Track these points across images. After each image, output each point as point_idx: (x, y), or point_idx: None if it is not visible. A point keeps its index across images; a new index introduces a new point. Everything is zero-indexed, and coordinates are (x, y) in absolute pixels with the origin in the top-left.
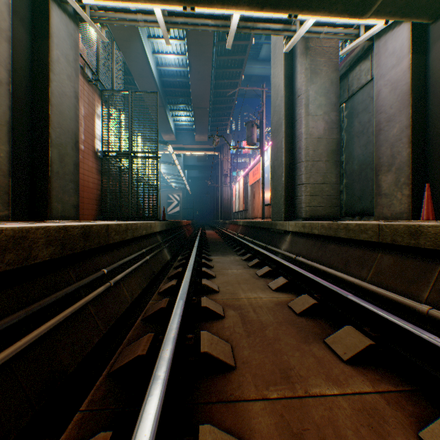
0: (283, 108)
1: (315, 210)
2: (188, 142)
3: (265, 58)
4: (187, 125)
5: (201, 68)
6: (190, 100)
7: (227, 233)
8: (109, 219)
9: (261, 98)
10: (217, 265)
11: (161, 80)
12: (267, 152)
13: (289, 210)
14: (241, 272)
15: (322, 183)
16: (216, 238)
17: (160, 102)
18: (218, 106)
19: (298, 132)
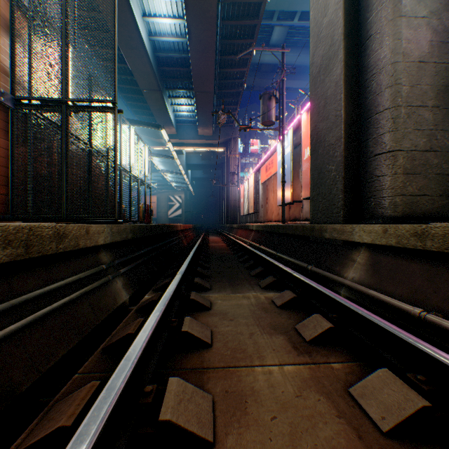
0: (342, 19)
1: (414, 202)
2: (190, 136)
3: (277, 43)
4: (189, 116)
5: (203, 34)
6: (192, 83)
7: (236, 241)
8: (29, 220)
9: (281, 62)
10: (222, 329)
11: (155, 55)
12: (287, 136)
13: (351, 203)
14: (298, 385)
15: (426, 149)
16: (222, 248)
17: (155, 85)
18: (224, 91)
19: (376, 55)
